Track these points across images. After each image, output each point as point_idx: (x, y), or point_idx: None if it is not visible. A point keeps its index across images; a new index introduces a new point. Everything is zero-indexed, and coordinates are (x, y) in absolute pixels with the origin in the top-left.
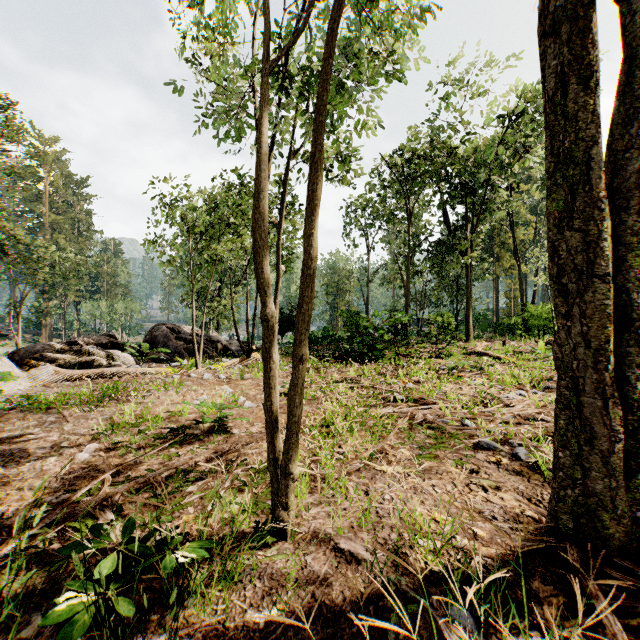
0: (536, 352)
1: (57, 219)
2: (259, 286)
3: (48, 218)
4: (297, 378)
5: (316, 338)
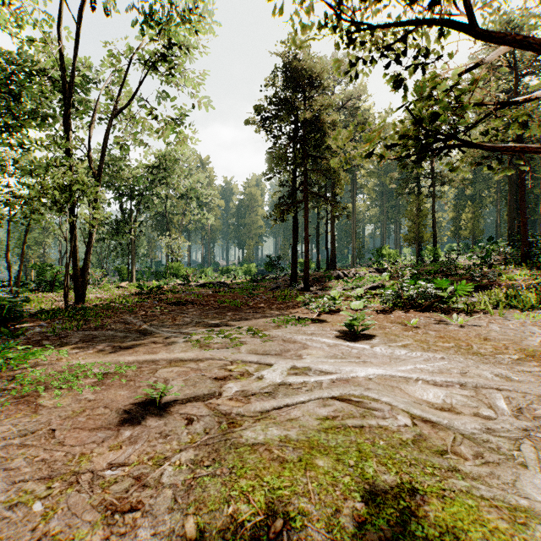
0: (151, 285)
1: None
2: (8, 264)
3: None
4: (19, 281)
5: None
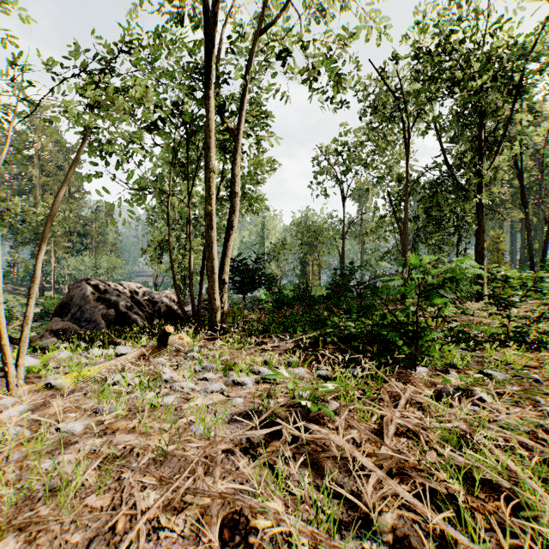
0: None
1: (48, 181)
2: None
3: (39, 180)
4: None
5: (290, 300)
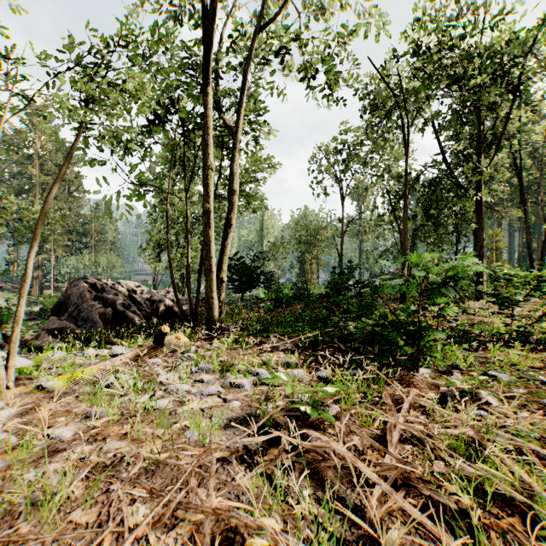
0: None
1: (47, 180)
2: None
3: (39, 179)
4: None
5: (289, 299)
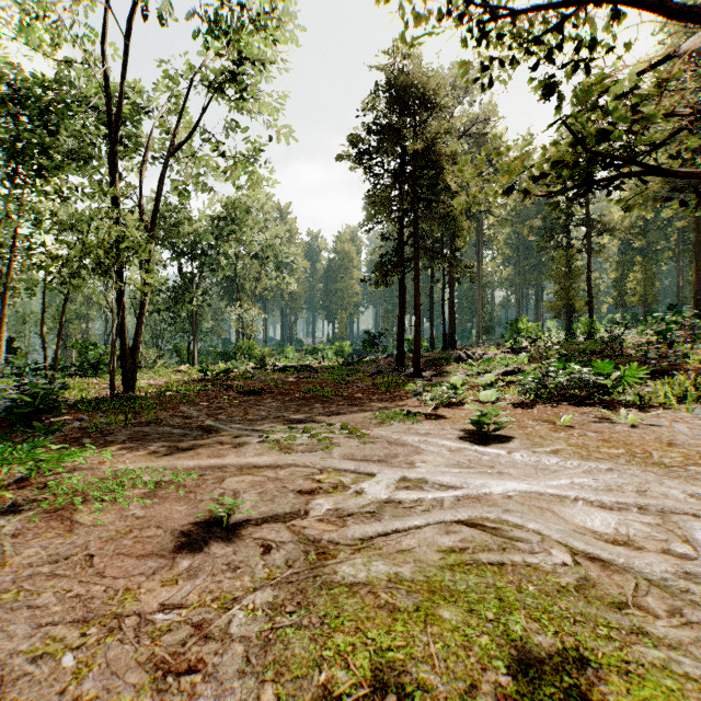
0: (217, 369)
1: None
2: (42, 342)
3: None
4: (56, 363)
5: None
